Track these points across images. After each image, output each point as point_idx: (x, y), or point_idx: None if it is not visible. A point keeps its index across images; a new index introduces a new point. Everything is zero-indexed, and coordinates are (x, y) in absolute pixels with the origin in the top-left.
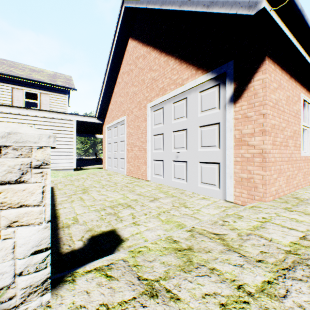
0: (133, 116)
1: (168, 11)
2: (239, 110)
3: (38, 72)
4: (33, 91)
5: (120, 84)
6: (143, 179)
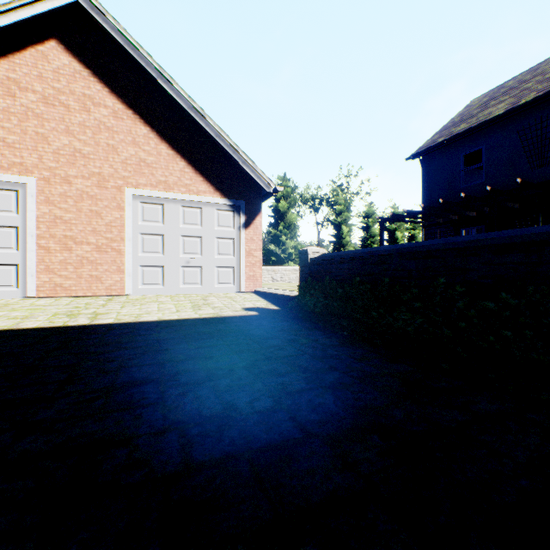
0: (76, 190)
1: (176, 104)
2: (248, 234)
3: None
4: None
5: None
6: (108, 296)
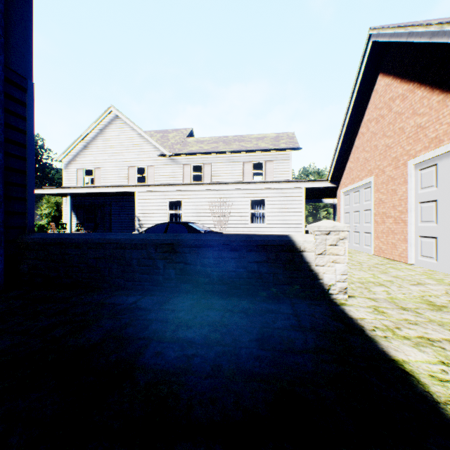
0: (385, 176)
1: None
2: None
3: (261, 140)
4: (258, 161)
5: (363, 135)
6: (401, 262)
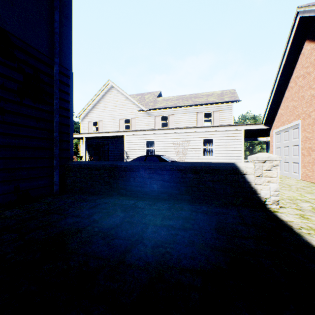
0: (311, 119)
1: None
2: None
3: (210, 96)
4: (208, 112)
5: (292, 88)
6: None
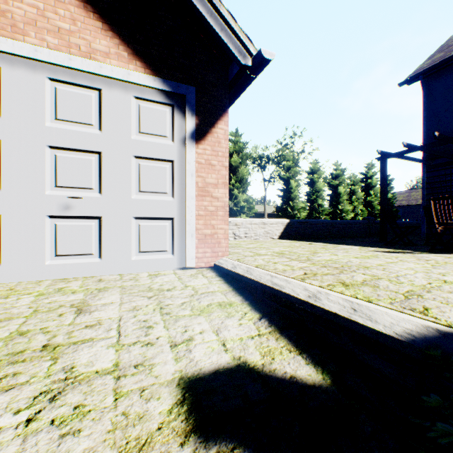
0: None
1: None
2: (202, 153)
3: None
4: None
5: None
6: None
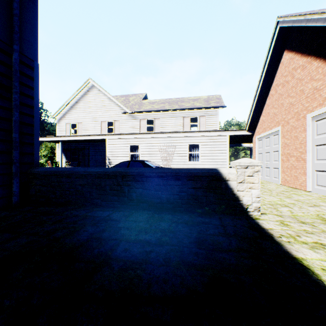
0: (289, 126)
1: None
2: None
3: (196, 101)
4: (194, 116)
5: (272, 96)
6: (301, 189)
